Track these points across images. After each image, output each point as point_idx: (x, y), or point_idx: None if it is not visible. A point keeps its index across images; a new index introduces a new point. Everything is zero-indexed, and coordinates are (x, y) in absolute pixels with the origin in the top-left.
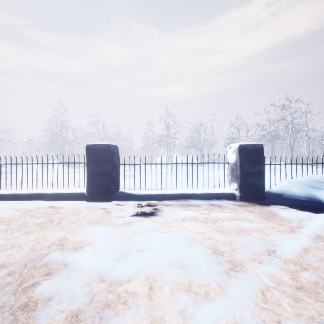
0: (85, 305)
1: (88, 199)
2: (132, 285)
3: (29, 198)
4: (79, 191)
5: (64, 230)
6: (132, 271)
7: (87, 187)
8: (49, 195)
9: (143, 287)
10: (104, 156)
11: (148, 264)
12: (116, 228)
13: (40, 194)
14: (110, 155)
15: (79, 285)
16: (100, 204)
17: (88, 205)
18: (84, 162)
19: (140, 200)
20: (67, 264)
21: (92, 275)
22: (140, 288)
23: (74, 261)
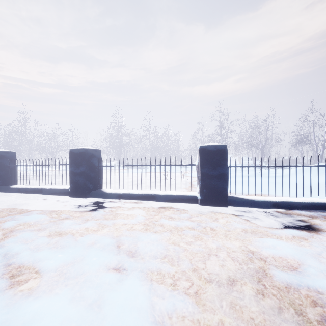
0: None
1: (202, 202)
2: None
3: (142, 198)
4: (187, 193)
5: (232, 239)
6: None
7: (201, 190)
8: (161, 196)
9: None
10: (220, 158)
11: None
12: (296, 244)
13: (152, 194)
14: (226, 156)
15: None
16: (220, 209)
17: (206, 209)
18: (191, 164)
19: (261, 207)
20: (319, 291)
21: None
22: None
23: None
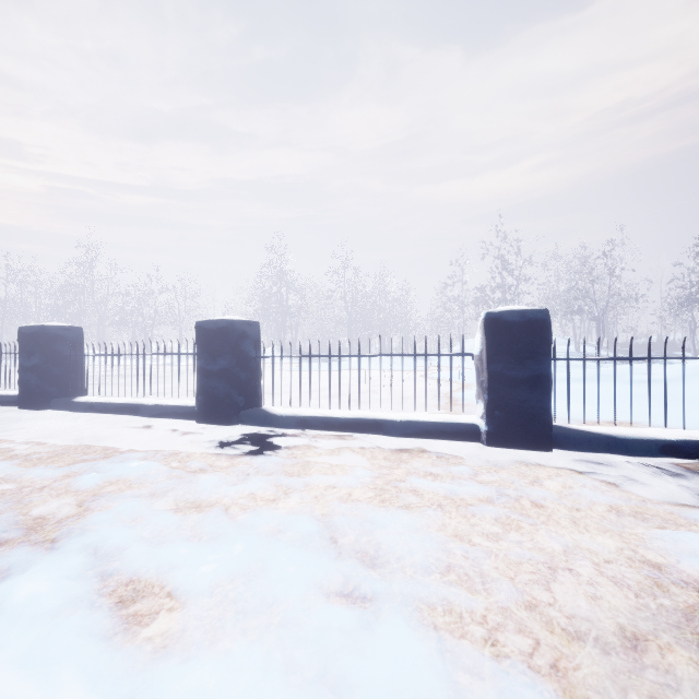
0: None
1: (492, 440)
2: None
3: (353, 427)
4: (453, 418)
5: (592, 530)
6: None
7: (489, 411)
8: (396, 424)
9: None
10: (534, 340)
11: None
12: None
13: (376, 420)
14: (549, 336)
15: None
16: (535, 457)
17: (504, 455)
18: (464, 354)
19: (635, 454)
20: None
21: None
22: None
23: None
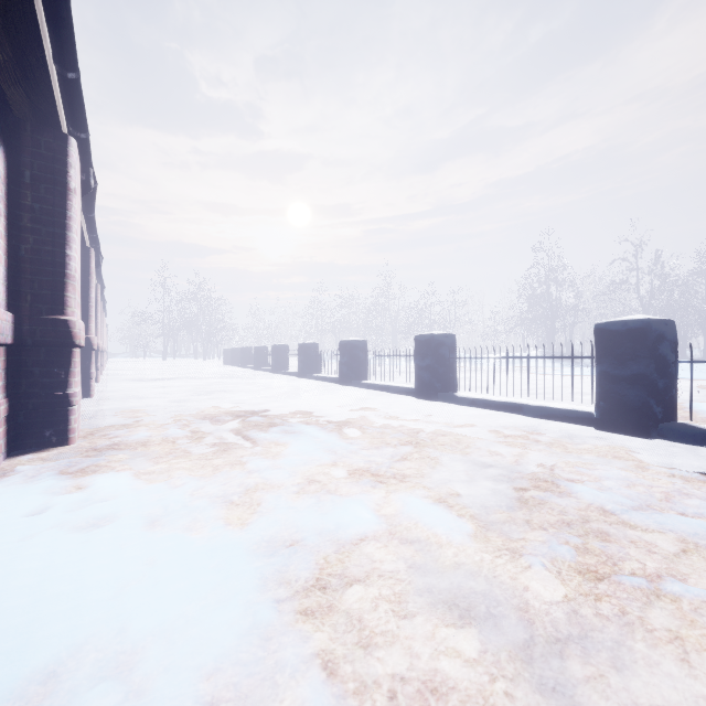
0: (578, 520)
1: (598, 424)
2: (651, 535)
3: (503, 408)
4: (581, 408)
5: (555, 456)
6: (656, 524)
7: (596, 402)
8: (531, 408)
9: (669, 544)
10: (634, 345)
11: (693, 529)
12: (646, 476)
13: (518, 404)
14: (649, 341)
15: (572, 505)
16: (625, 439)
17: (598, 435)
18: (592, 356)
19: None
20: (558, 486)
21: (590, 505)
22: (664, 543)
23: (568, 486)
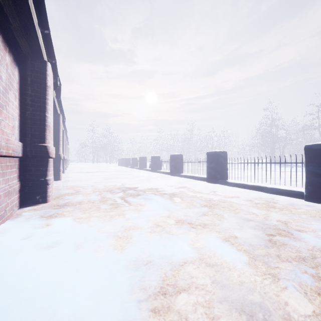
0: (309, 257)
1: (307, 198)
2: None
3: (253, 188)
4: (296, 189)
5: (285, 215)
6: None
7: (305, 186)
8: (268, 188)
9: None
10: None
11: None
12: None
13: (261, 186)
14: None
15: (303, 247)
16: None
17: (307, 204)
18: (302, 162)
19: None
20: (292, 234)
21: (314, 247)
22: None
23: (298, 234)
